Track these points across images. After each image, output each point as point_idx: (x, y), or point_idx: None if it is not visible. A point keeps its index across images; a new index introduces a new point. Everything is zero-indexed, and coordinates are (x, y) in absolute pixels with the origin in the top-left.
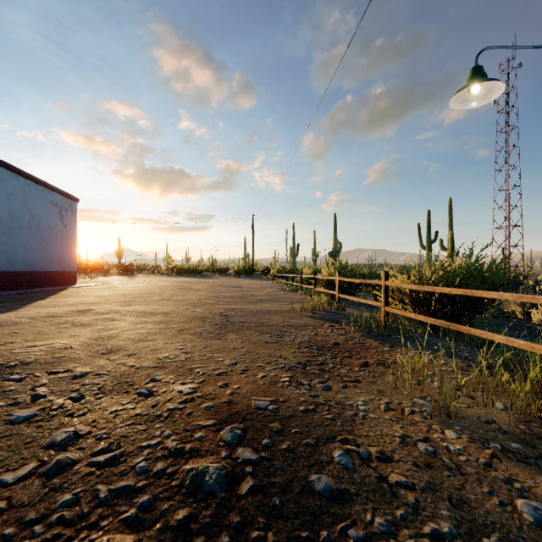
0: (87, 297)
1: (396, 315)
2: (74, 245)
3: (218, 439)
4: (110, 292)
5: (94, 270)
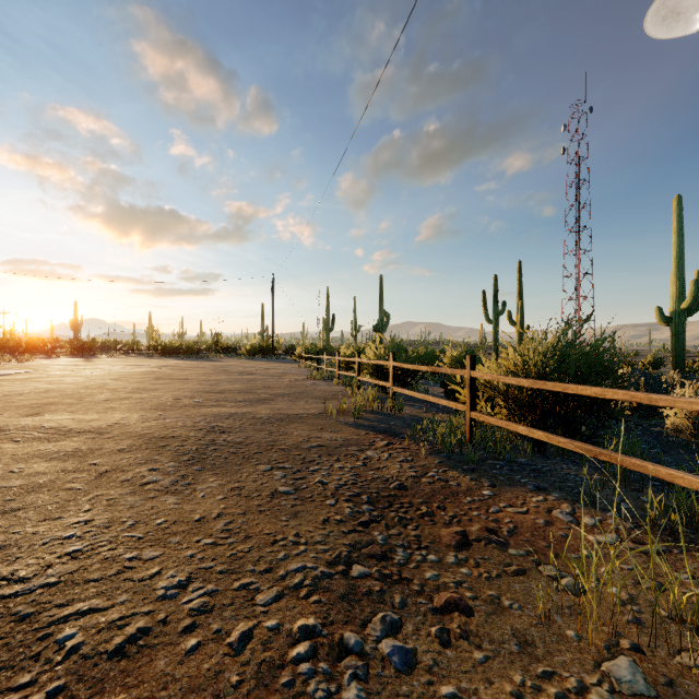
0: None
1: (487, 424)
2: None
3: None
4: (26, 387)
5: (31, 349)
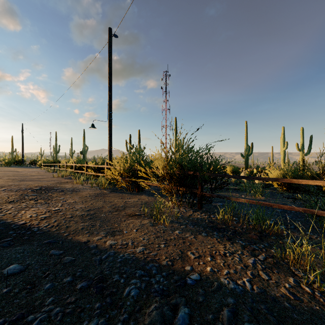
0: None
1: (90, 174)
2: None
3: (37, 187)
4: None
5: None
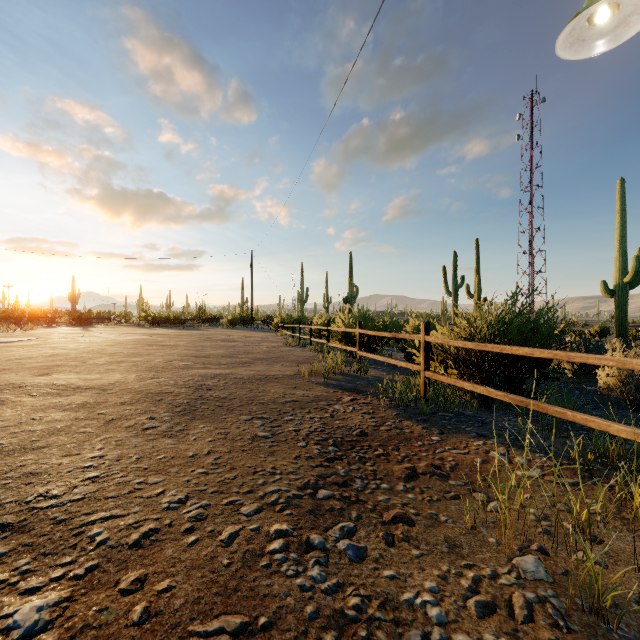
0: None
1: (440, 382)
2: None
3: None
4: (34, 352)
5: (34, 319)
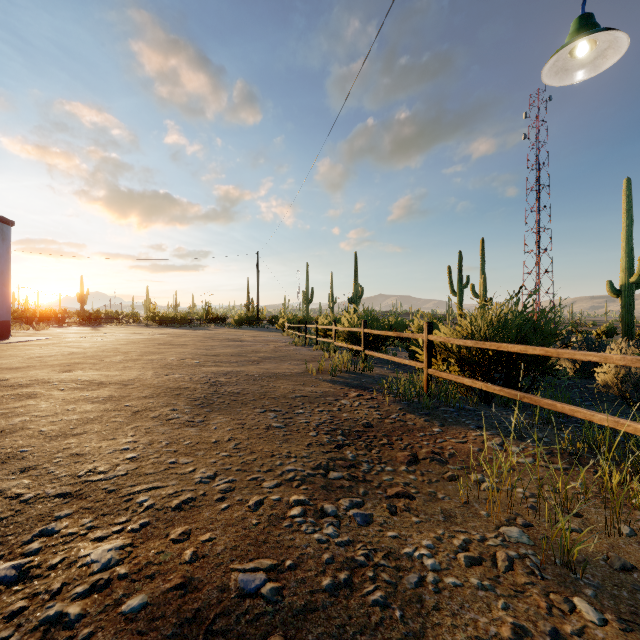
0: (12, 359)
1: (442, 379)
2: (7, 284)
3: None
4: (52, 350)
5: (44, 319)
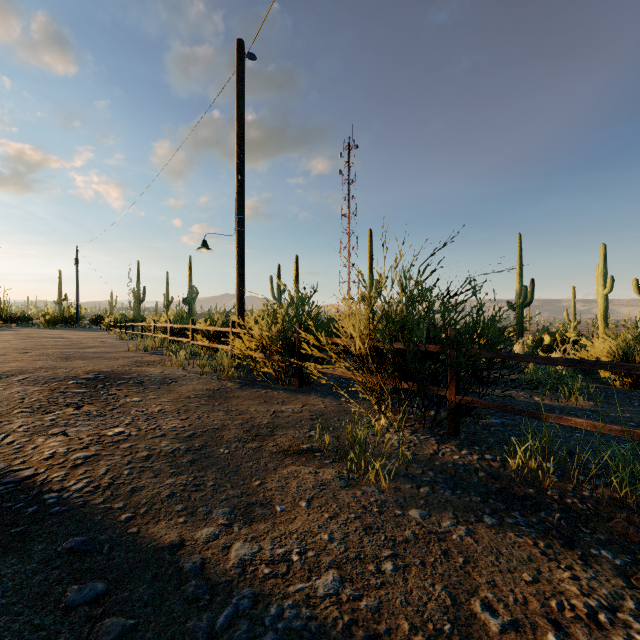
0: None
1: (199, 346)
2: None
3: (90, 374)
4: None
5: None
